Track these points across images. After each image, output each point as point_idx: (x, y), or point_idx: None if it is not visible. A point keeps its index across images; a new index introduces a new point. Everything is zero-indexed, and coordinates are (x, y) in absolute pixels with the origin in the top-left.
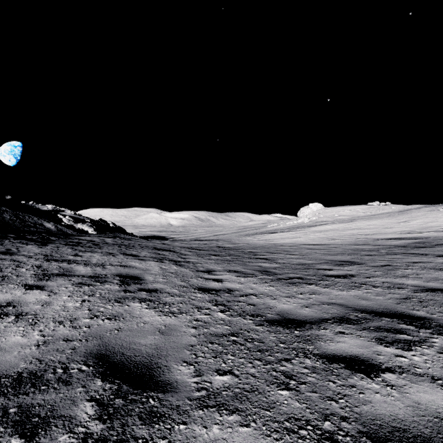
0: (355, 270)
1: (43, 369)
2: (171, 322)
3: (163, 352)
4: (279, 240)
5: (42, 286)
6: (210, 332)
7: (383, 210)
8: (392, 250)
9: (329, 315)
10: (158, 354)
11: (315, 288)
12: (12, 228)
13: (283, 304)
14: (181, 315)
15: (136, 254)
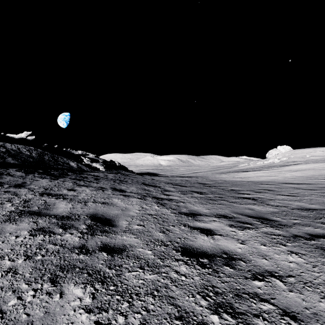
0: None
1: None
2: None
3: None
4: (255, 178)
5: None
6: None
7: None
8: None
9: None
10: None
11: None
12: (46, 165)
13: None
14: None
15: (124, 189)
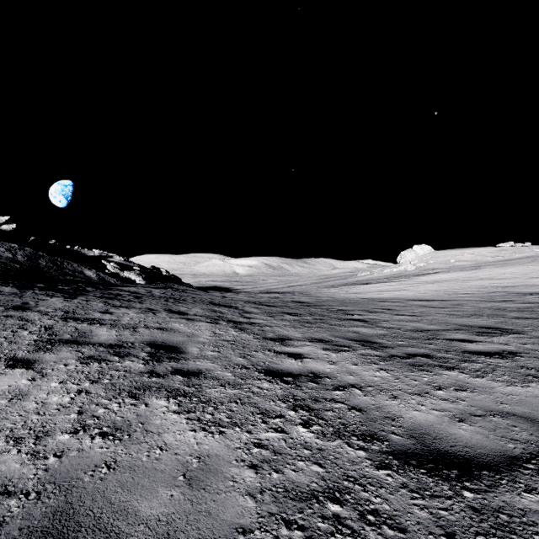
0: (514, 343)
1: None
2: (211, 449)
3: None
4: (376, 293)
5: (33, 361)
6: (283, 484)
7: (521, 253)
8: None
9: (520, 448)
10: None
11: (461, 377)
12: (45, 276)
13: (414, 412)
14: (232, 430)
15: (185, 311)
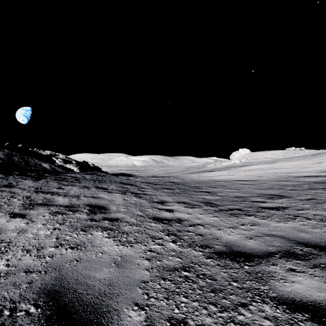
0: (285, 203)
1: None
2: (127, 253)
3: (115, 290)
4: (217, 177)
5: (25, 214)
6: (162, 265)
7: (299, 153)
8: (312, 185)
9: (275, 249)
10: (110, 293)
11: (255, 219)
12: (18, 167)
13: (228, 235)
14: (137, 245)
15: (106, 187)
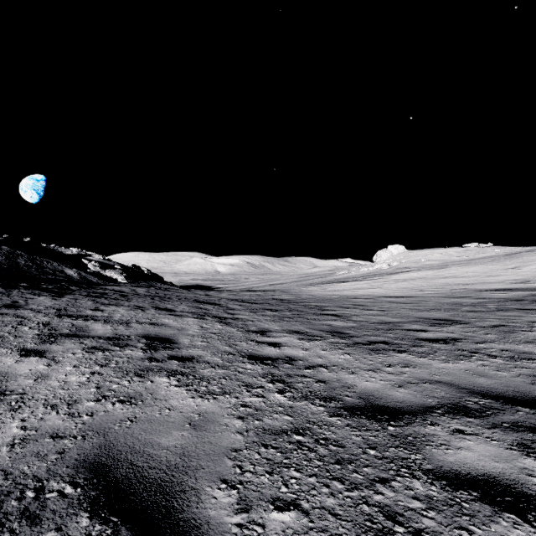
0: (458, 332)
1: (6, 490)
2: (208, 409)
3: (191, 462)
4: (352, 291)
5: (43, 351)
6: (263, 426)
7: (484, 253)
8: (502, 304)
9: (436, 401)
10: (185, 466)
11: (408, 357)
12: (26, 275)
13: (366, 382)
14: (223, 397)
15: (172, 308)
